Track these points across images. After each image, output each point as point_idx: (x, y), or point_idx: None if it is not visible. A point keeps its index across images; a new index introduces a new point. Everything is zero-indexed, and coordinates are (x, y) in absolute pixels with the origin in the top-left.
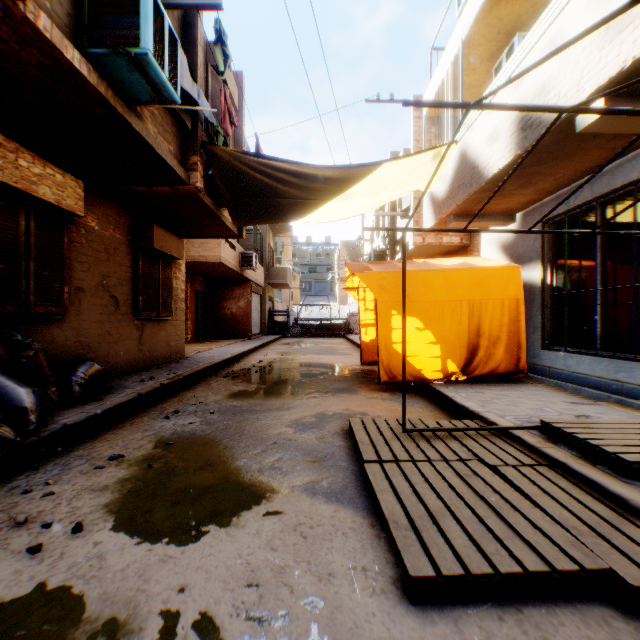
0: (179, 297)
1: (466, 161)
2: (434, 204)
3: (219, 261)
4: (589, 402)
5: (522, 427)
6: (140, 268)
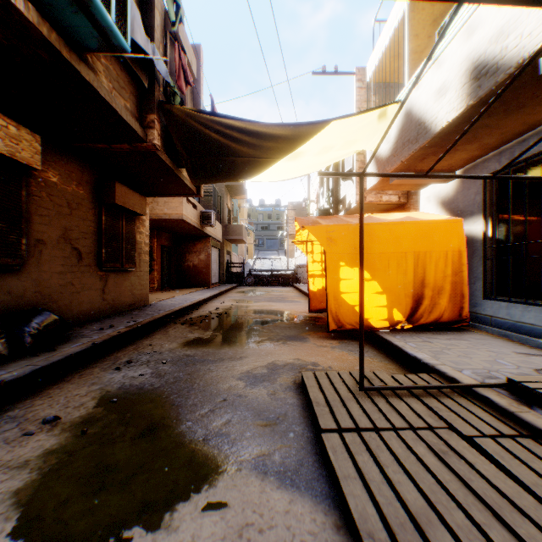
0: (143, 250)
1: (411, 119)
2: (378, 163)
3: (181, 218)
4: (540, 353)
5: (486, 385)
6: (103, 222)
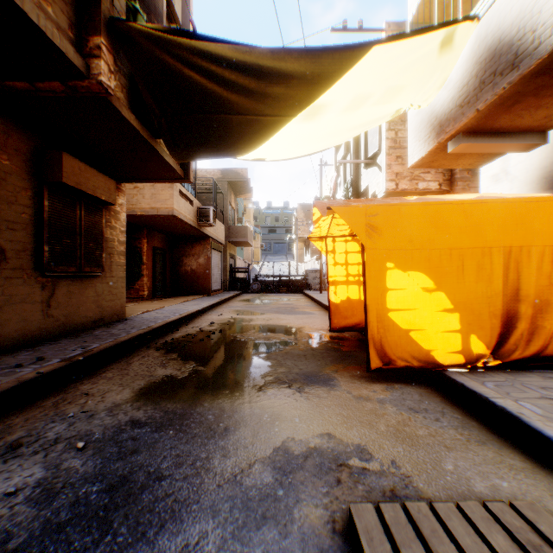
0: (116, 250)
1: (500, 37)
2: (428, 126)
3: (171, 213)
4: None
5: None
6: (47, 209)
